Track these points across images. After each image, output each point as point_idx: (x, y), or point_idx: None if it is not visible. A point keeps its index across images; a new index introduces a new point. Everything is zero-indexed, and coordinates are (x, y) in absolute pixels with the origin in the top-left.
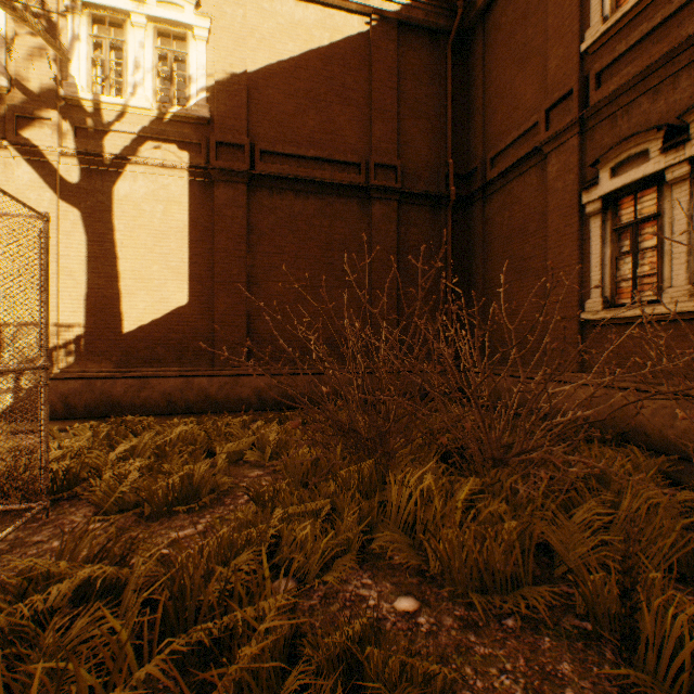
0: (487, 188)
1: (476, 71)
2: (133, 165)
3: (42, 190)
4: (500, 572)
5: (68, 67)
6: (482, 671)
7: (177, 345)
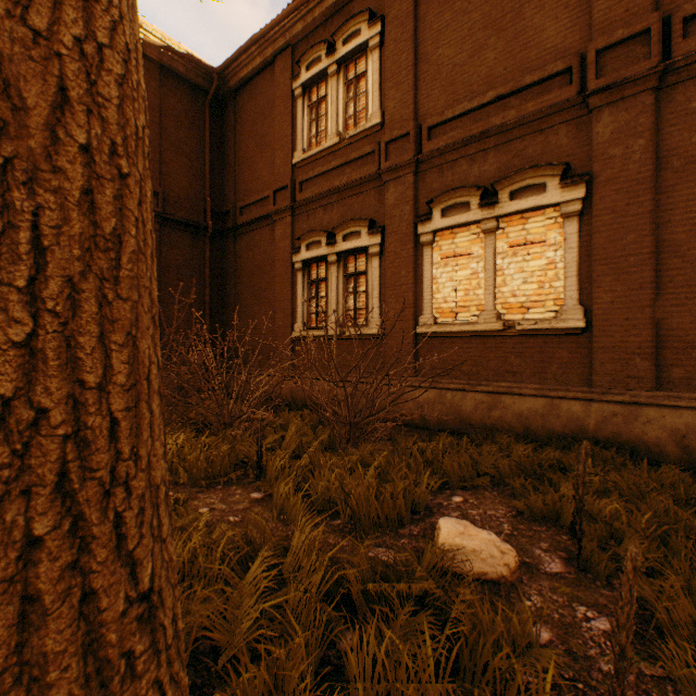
0: (238, 229)
1: (230, 133)
2: None
3: None
4: (218, 470)
5: None
6: (203, 501)
7: None
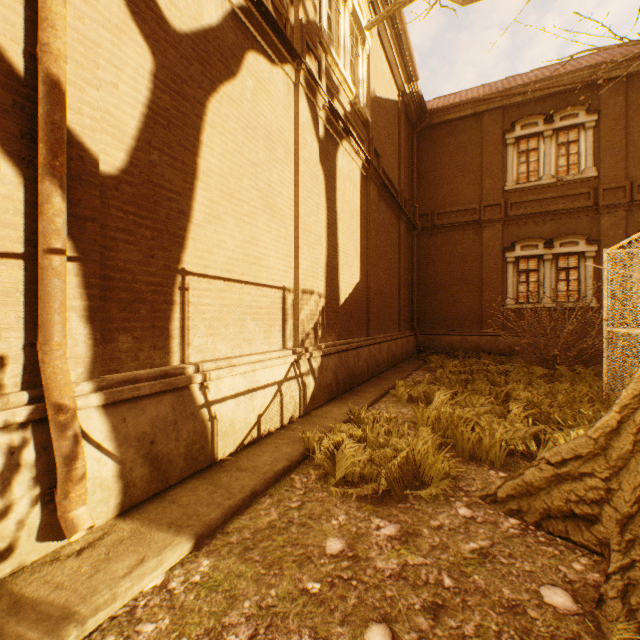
0: (435, 229)
1: (425, 156)
2: (346, 141)
3: (312, 136)
4: None
5: (321, 9)
6: None
7: (356, 317)
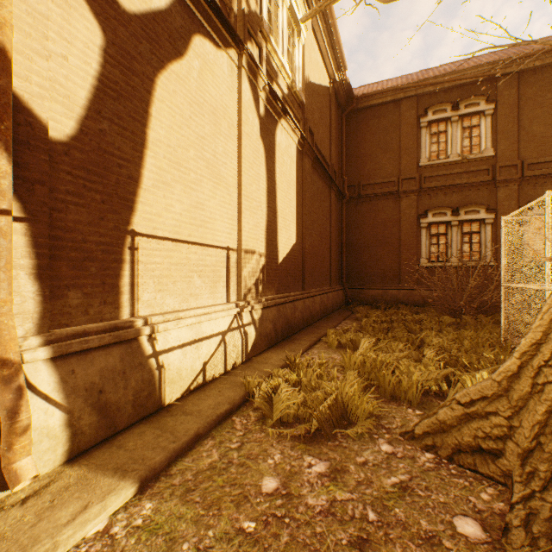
0: (361, 198)
1: (352, 136)
2: (284, 120)
3: (254, 114)
4: None
5: (261, 2)
6: None
7: (293, 274)
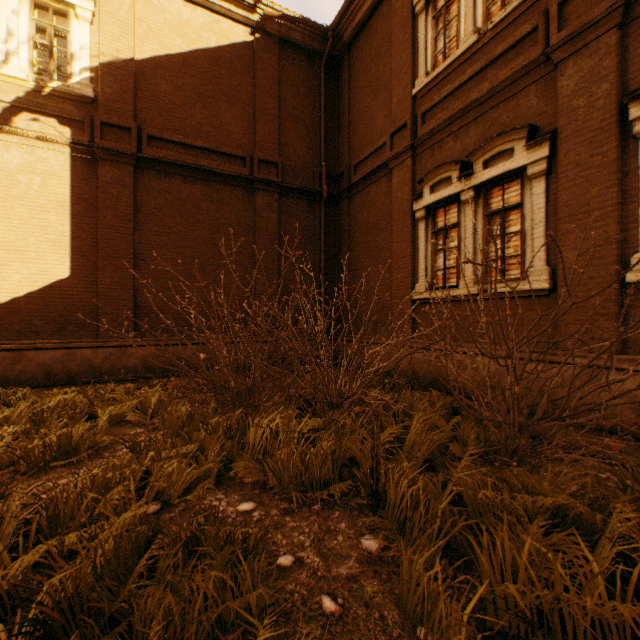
0: (352, 189)
1: (344, 91)
2: (6, 134)
3: None
4: (317, 476)
5: None
6: (288, 535)
7: (57, 317)
